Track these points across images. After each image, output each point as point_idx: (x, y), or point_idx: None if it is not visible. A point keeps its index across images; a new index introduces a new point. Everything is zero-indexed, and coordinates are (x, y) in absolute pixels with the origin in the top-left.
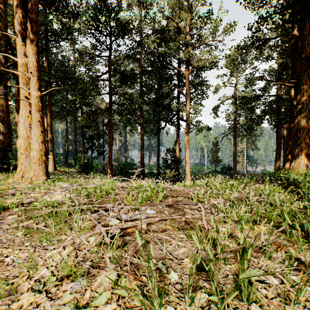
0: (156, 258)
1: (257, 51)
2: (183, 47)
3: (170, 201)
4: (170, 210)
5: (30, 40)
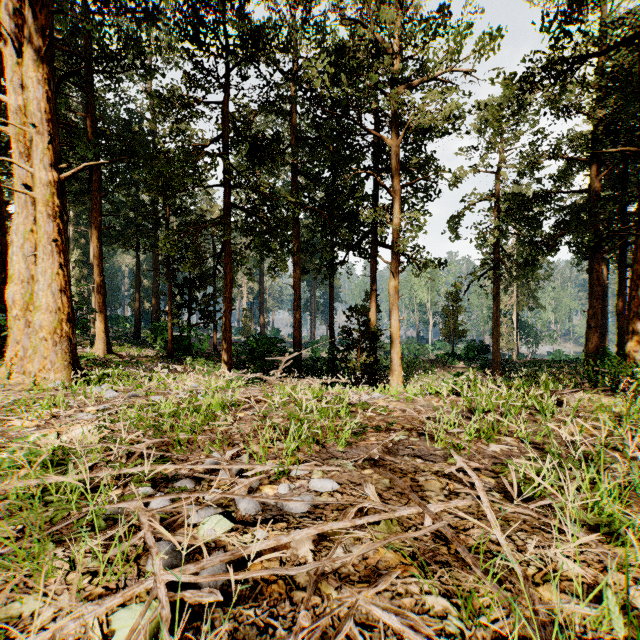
0: None
1: (548, 93)
2: (385, 87)
3: (375, 449)
4: (378, 480)
5: (32, 49)
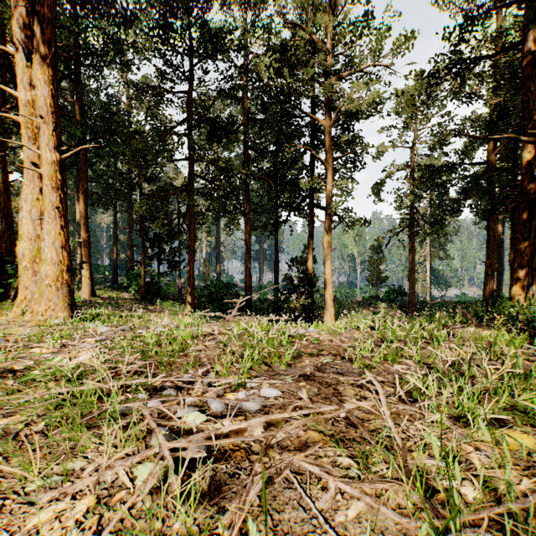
0: (294, 535)
1: (453, 83)
2: (320, 77)
3: (308, 368)
4: (309, 389)
5: (39, 56)
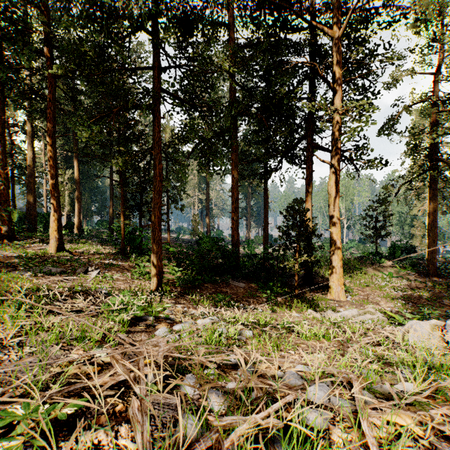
0: None
1: None
2: None
3: None
4: None
5: None
